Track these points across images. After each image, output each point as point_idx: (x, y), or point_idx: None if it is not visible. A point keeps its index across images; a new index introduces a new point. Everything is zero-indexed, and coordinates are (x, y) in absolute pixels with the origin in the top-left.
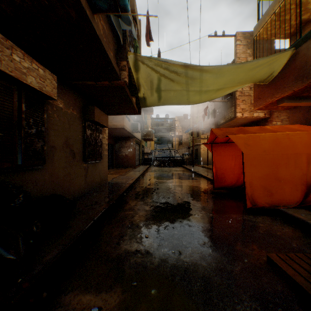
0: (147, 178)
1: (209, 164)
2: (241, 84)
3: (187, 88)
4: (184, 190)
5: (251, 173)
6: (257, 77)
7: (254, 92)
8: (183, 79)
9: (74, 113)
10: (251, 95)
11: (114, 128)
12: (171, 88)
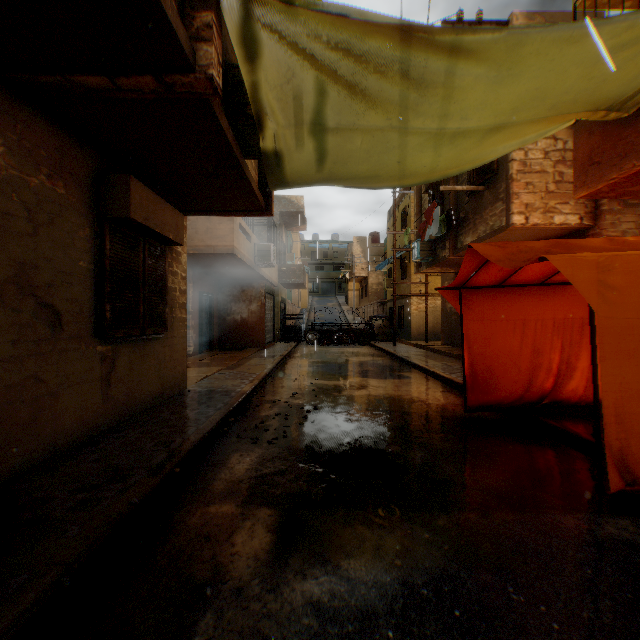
0: (290, 374)
1: (429, 338)
2: (556, 117)
3: (402, 123)
4: (385, 411)
5: (619, 377)
6: (609, 89)
7: (576, 149)
8: (393, 89)
9: (58, 191)
10: (549, 170)
11: (210, 254)
12: (355, 123)
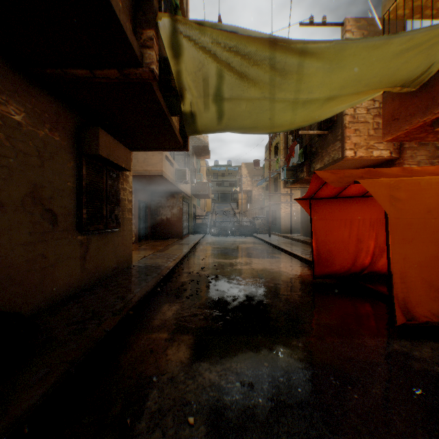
0: (200, 255)
1: (293, 232)
2: (369, 91)
3: (271, 95)
4: (262, 279)
5: (403, 255)
6: (401, 74)
7: (384, 109)
8: (265, 74)
9: (55, 139)
10: (369, 121)
11: (146, 176)
12: (242, 95)
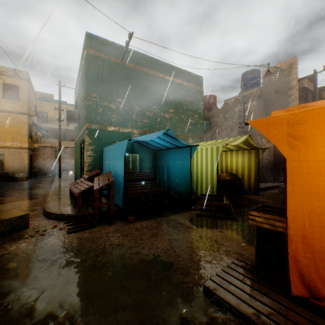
0: None
1: None
2: None
3: None
4: None
5: None
6: None
7: None
8: None
9: None
10: None
11: None
12: None
